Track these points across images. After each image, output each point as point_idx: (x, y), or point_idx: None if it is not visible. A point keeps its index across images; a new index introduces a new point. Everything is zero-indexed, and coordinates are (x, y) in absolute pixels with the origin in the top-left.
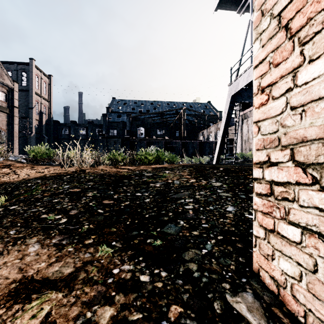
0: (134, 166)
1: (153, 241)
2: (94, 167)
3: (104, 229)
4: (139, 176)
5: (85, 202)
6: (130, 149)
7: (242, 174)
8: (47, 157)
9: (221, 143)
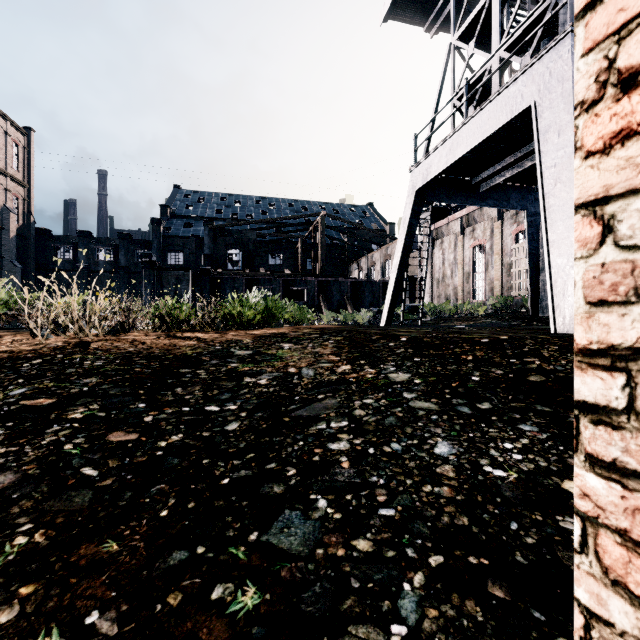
0: (215, 332)
1: (232, 594)
2: (117, 336)
3: (77, 546)
4: (220, 359)
5: (54, 441)
6: (211, 293)
7: (449, 351)
8: (10, 310)
9: (397, 283)
